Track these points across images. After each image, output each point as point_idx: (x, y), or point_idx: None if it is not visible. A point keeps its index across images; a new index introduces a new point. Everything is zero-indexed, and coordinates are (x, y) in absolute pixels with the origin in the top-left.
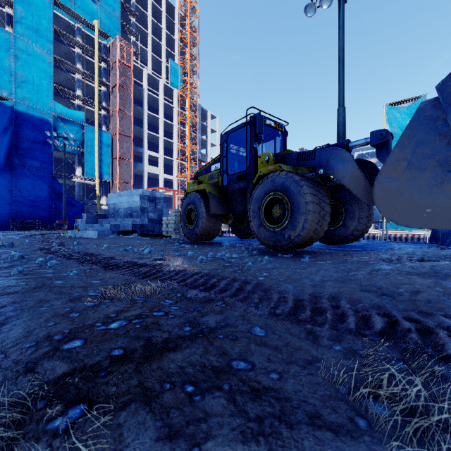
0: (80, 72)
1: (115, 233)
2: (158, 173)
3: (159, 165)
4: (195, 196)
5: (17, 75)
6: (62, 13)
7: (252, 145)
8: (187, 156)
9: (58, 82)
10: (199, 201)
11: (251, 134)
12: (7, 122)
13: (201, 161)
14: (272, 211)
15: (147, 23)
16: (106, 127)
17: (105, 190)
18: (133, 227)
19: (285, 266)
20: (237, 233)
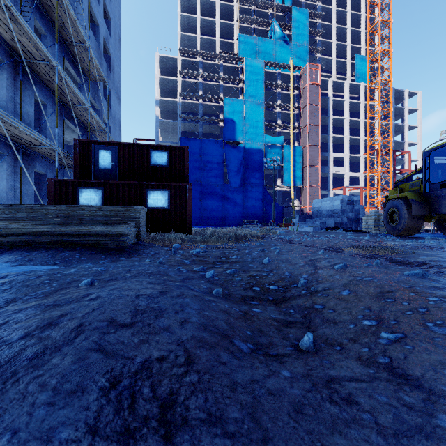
0: (280, 106)
1: (324, 229)
2: (343, 173)
3: (344, 165)
4: (397, 202)
5: (246, 125)
6: (268, 68)
7: None
8: (377, 150)
9: (265, 119)
10: (401, 206)
11: None
12: (241, 157)
13: (394, 151)
14: None
15: (331, 32)
16: (298, 143)
17: (297, 194)
18: (335, 225)
19: None
20: (442, 230)
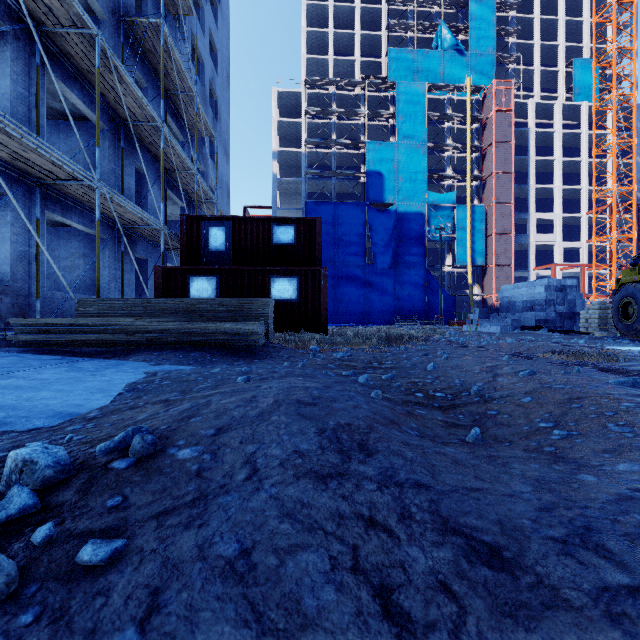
0: (450, 147)
1: (519, 328)
2: (553, 243)
3: (554, 231)
4: (634, 288)
5: (399, 179)
6: (432, 93)
7: None
8: (610, 205)
9: (427, 168)
10: (639, 294)
11: None
12: (392, 226)
13: None
14: None
15: (532, 29)
16: (478, 200)
17: (477, 277)
18: (536, 323)
19: None
20: None
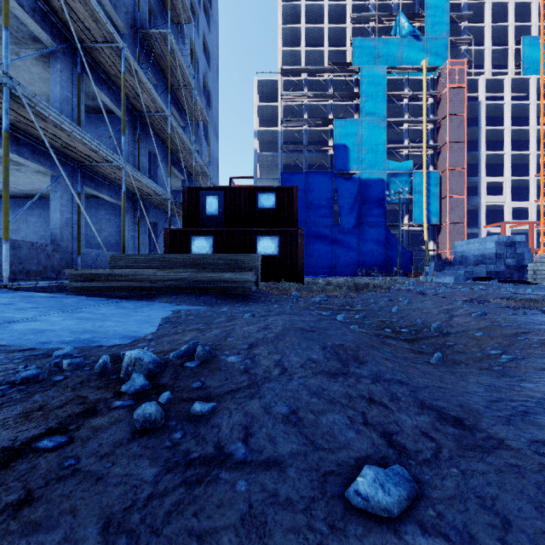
0: (408, 121)
1: (471, 279)
2: (502, 203)
3: (504, 192)
4: None
5: (362, 150)
6: (391, 74)
7: None
8: None
9: (387, 140)
10: None
11: None
12: (356, 191)
13: None
14: None
15: (483, 12)
16: (433, 167)
17: (432, 235)
18: (487, 274)
19: None
20: None
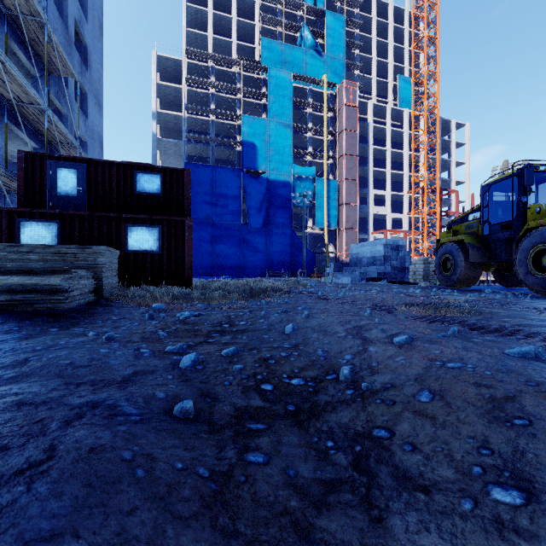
0: (311, 130)
1: (365, 280)
2: (385, 213)
3: (386, 204)
4: (452, 246)
5: (270, 151)
6: (297, 82)
7: (519, 200)
8: (422, 188)
9: (293, 145)
10: (456, 252)
11: (519, 185)
12: (264, 191)
13: (441, 190)
14: (541, 261)
15: (371, 46)
16: (332, 176)
17: (331, 238)
18: (377, 275)
19: (545, 302)
20: (501, 281)
